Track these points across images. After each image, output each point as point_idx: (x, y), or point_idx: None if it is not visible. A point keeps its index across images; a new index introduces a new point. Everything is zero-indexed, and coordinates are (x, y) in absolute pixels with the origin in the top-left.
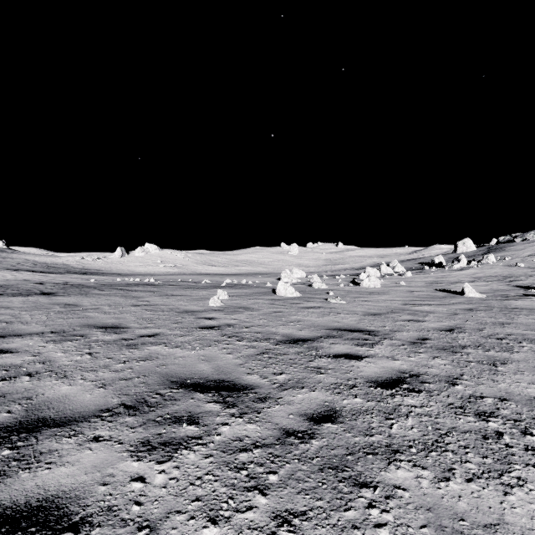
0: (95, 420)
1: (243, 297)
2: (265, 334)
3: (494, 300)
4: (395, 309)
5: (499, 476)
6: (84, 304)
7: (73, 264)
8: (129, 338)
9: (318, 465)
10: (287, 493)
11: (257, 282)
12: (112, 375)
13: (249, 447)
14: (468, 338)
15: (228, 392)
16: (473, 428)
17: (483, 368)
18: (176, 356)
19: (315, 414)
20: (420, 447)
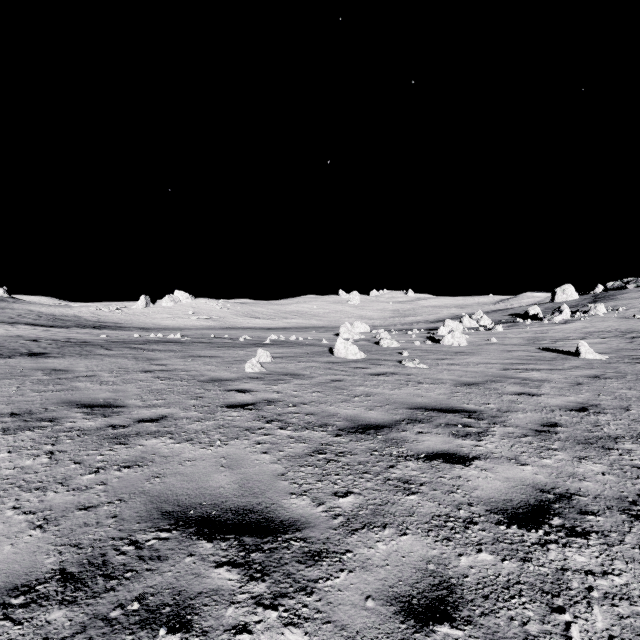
0: None
1: (291, 358)
2: (320, 417)
3: (621, 363)
4: (495, 376)
5: None
6: (78, 369)
7: (87, 316)
8: (121, 425)
9: None
10: None
11: (309, 338)
12: (67, 499)
13: None
14: (615, 422)
15: (256, 538)
16: None
17: None
18: (183, 458)
19: (414, 596)
20: None
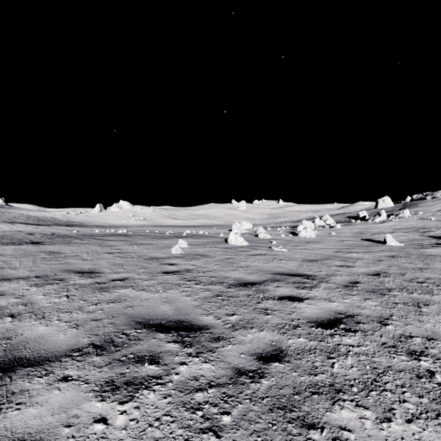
0: (66, 360)
1: (200, 245)
2: (219, 278)
3: (411, 248)
4: (329, 256)
5: (436, 417)
6: (66, 252)
7: (60, 218)
8: (102, 282)
9: (268, 405)
10: (240, 435)
11: (212, 232)
12: (84, 316)
13: (204, 387)
14: (393, 281)
15: (186, 332)
16: (407, 367)
17: (409, 309)
18: (142, 298)
19: (264, 353)
20: (360, 386)
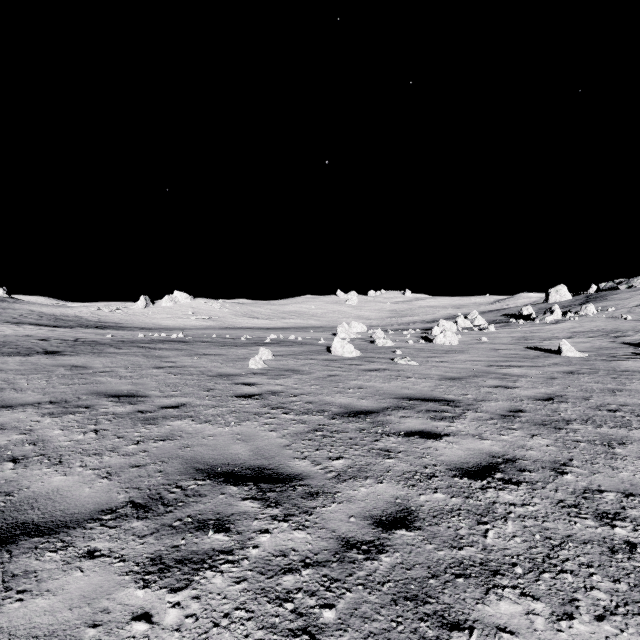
0: (92, 526)
1: (291, 356)
2: (318, 405)
3: (598, 361)
4: (478, 372)
5: None
6: (96, 366)
7: (88, 316)
8: (147, 411)
9: (390, 594)
10: (349, 639)
11: (308, 338)
12: (121, 461)
13: (296, 566)
14: (572, 409)
15: (270, 484)
16: (595, 536)
17: (597, 450)
18: (205, 434)
19: (384, 516)
20: (527, 566)
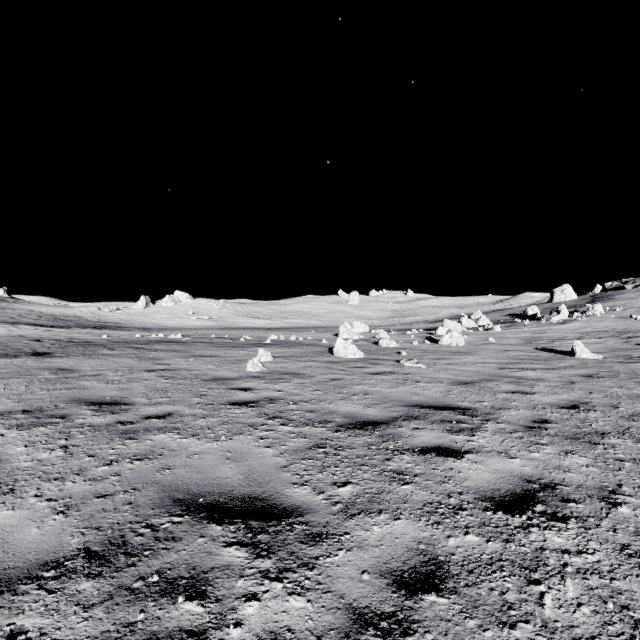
0: (26, 589)
1: (291, 358)
2: (320, 414)
3: (615, 363)
4: (491, 376)
5: None
6: (83, 369)
7: (87, 316)
8: (129, 421)
9: None
10: None
11: (309, 338)
12: (85, 488)
13: None
14: (603, 419)
15: (262, 522)
16: None
17: None
18: (190, 452)
19: (406, 571)
20: None
